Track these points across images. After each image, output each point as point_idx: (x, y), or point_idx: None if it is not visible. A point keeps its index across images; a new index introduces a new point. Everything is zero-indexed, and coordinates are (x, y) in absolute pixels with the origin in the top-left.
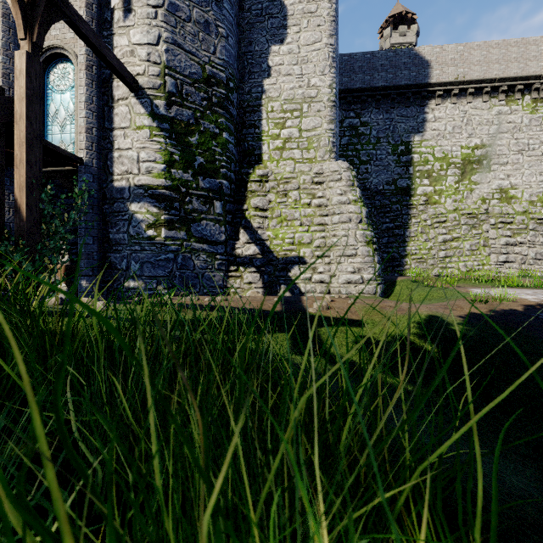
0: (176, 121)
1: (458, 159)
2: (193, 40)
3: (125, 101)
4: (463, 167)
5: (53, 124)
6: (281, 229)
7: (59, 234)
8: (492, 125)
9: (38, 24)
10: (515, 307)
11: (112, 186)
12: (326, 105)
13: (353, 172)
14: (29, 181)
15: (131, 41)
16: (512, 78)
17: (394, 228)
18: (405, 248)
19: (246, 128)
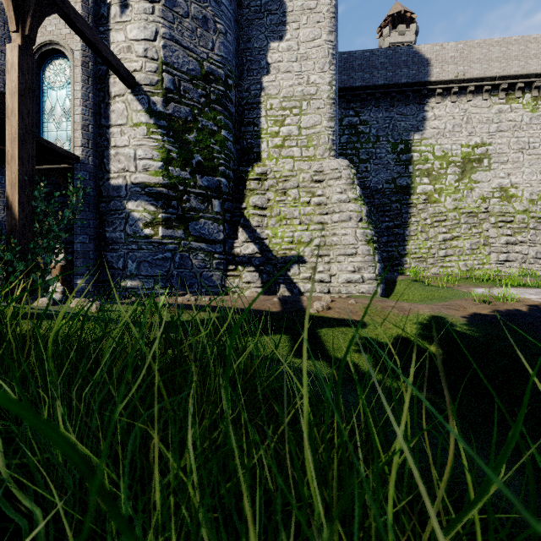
0: (173, 118)
1: (458, 158)
2: (191, 36)
3: (122, 98)
4: (463, 166)
5: (48, 121)
6: (280, 228)
7: (53, 233)
8: (492, 123)
9: (30, 16)
10: (519, 307)
11: (108, 184)
12: (325, 103)
13: (353, 170)
14: (21, 177)
15: (128, 36)
16: (513, 76)
17: (394, 227)
18: (405, 247)
19: (245, 126)
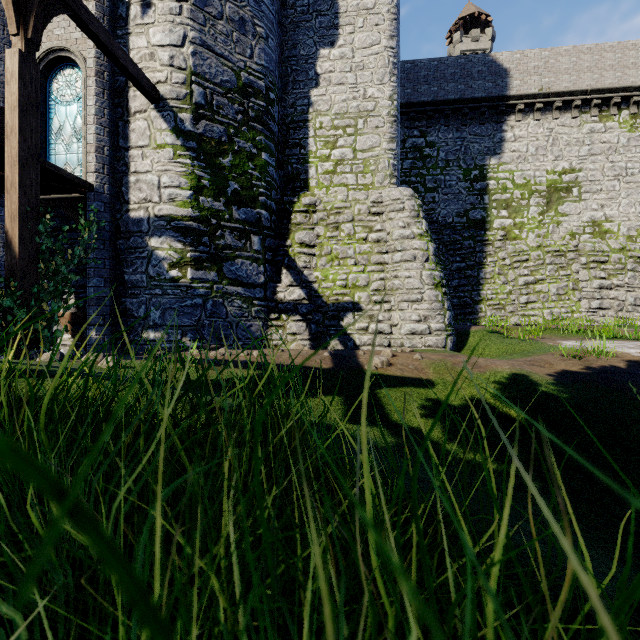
0: (204, 139)
1: (542, 187)
2: (226, 41)
3: (144, 114)
4: (548, 196)
5: (56, 142)
6: (331, 269)
7: (61, 274)
8: (583, 145)
9: (34, 16)
10: (616, 363)
11: (128, 217)
12: (385, 120)
13: (418, 201)
14: (22, 209)
15: (151, 41)
16: (607, 89)
17: (467, 268)
18: (480, 292)
19: (289, 148)
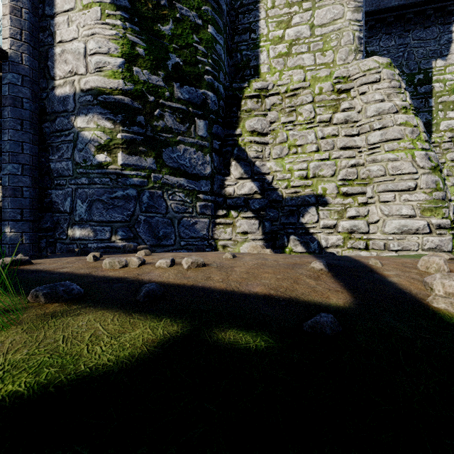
0: None
1: None
2: None
3: None
4: None
5: None
6: (288, 158)
7: None
8: None
9: None
10: None
11: (53, 95)
12: None
13: (397, 70)
14: None
15: None
16: None
17: None
18: None
19: (238, 34)
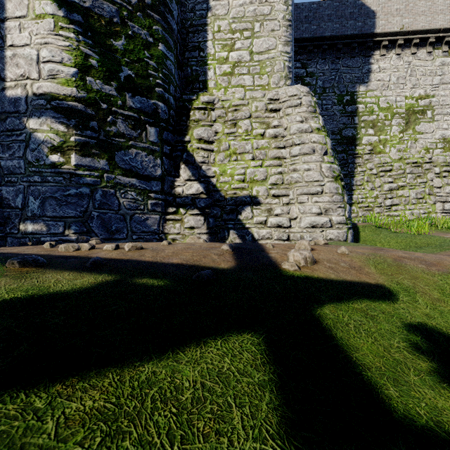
0: (92, 15)
1: (402, 110)
2: None
3: None
4: (407, 117)
5: None
6: (229, 164)
7: None
8: (436, 75)
9: None
10: None
11: (3, 95)
12: (281, 24)
13: (314, 98)
14: None
15: None
16: None
17: None
18: (352, 196)
19: (189, 51)
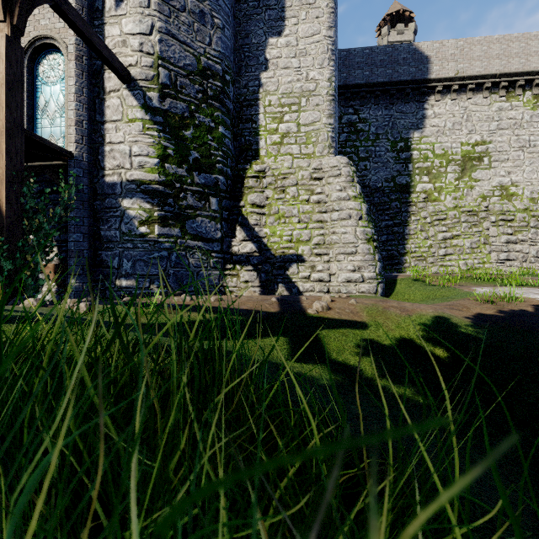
0: (169, 114)
1: (458, 156)
2: (188, 30)
3: (117, 93)
4: (463, 164)
5: (42, 117)
6: (278, 226)
7: (43, 230)
8: (492, 121)
9: (19, 5)
10: (524, 307)
11: (103, 181)
12: (325, 99)
13: (353, 168)
14: (9, 173)
15: (123, 30)
16: (513, 74)
17: (394, 226)
18: (405, 246)
19: (243, 123)
